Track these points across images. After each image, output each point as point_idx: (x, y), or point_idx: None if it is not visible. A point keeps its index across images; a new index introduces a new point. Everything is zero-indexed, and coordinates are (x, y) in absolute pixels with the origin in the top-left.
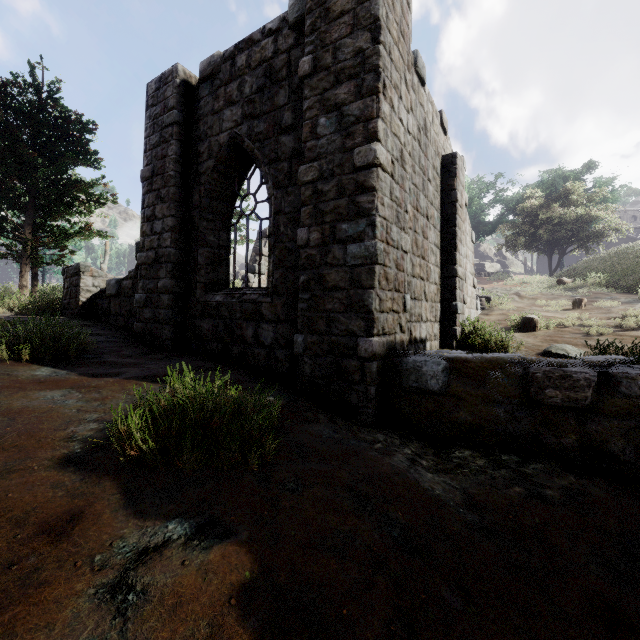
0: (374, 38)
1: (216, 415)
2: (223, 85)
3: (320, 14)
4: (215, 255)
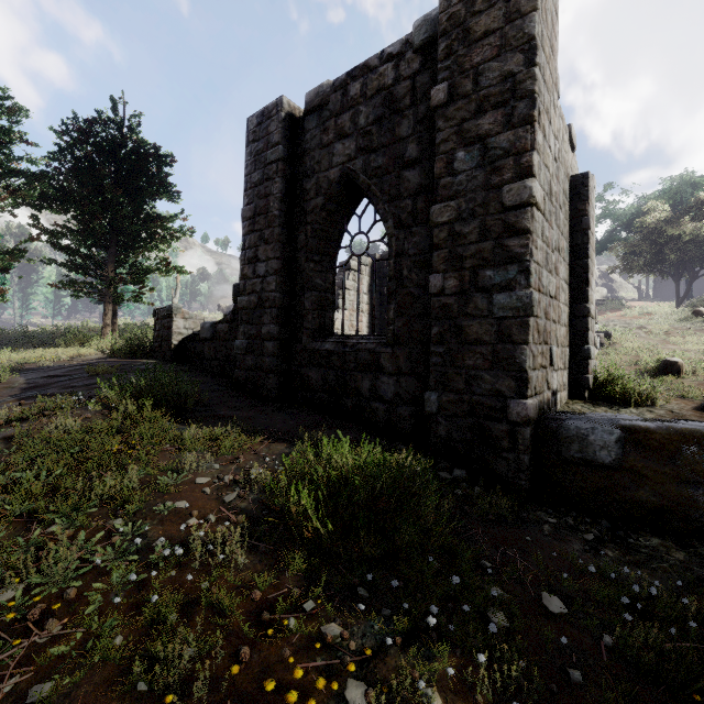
0: (528, 60)
1: (384, 494)
2: (333, 116)
3: (457, 36)
4: (322, 299)
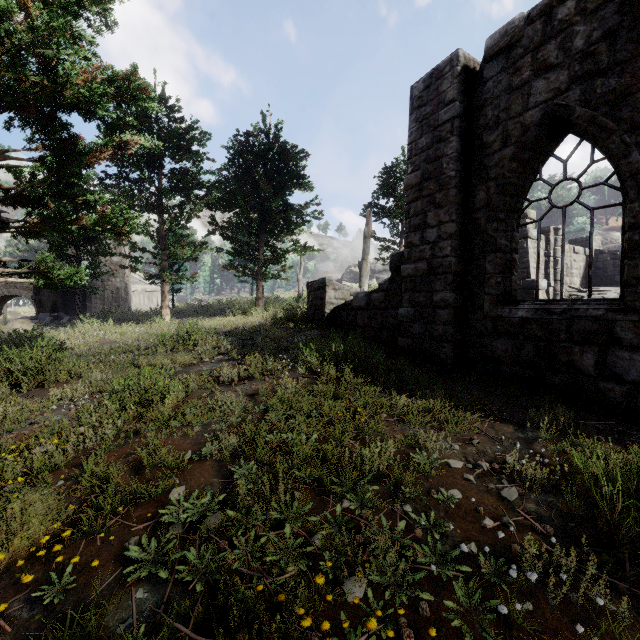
0: None
1: None
2: (529, 52)
3: None
4: (507, 261)
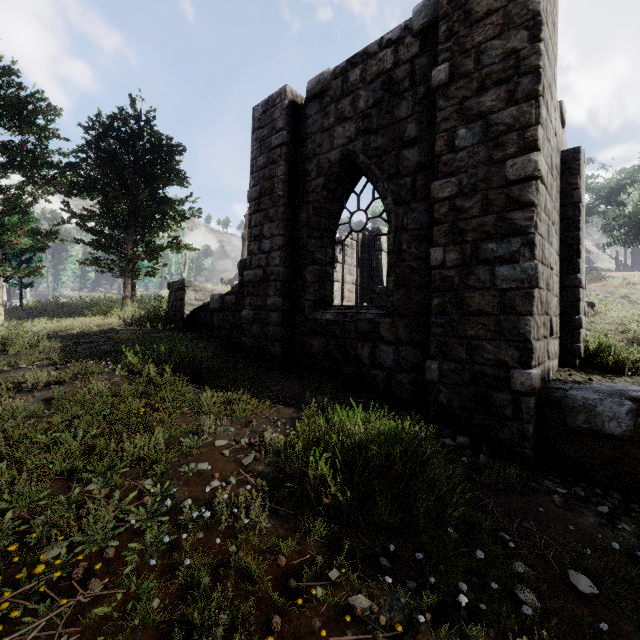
0: (533, 36)
1: (399, 462)
2: (333, 102)
3: (458, 17)
4: (322, 272)
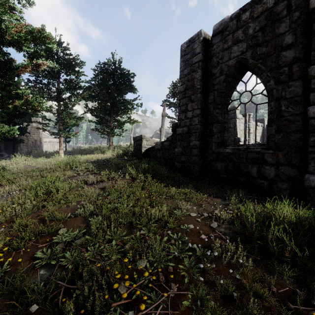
0: None
1: None
2: (231, 33)
3: None
4: (222, 127)
